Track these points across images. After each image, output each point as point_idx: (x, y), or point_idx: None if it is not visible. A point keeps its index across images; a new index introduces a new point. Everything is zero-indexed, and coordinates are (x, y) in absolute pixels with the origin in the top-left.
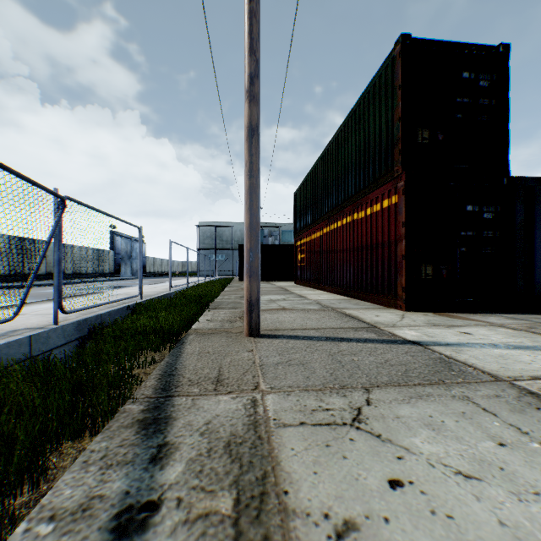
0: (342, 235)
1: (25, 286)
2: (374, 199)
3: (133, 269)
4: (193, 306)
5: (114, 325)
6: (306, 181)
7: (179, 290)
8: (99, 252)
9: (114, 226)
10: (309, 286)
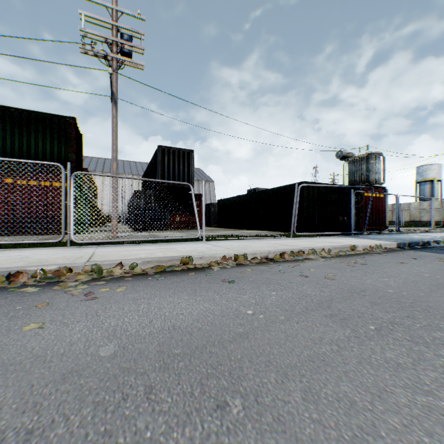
0: None
1: None
2: (43, 178)
3: None
4: None
5: None
6: None
7: None
8: None
9: None
10: None
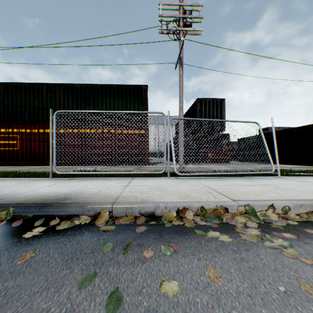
0: (98, 137)
1: None
2: (129, 128)
3: None
4: None
5: None
6: (25, 86)
7: None
8: None
9: None
10: (34, 165)
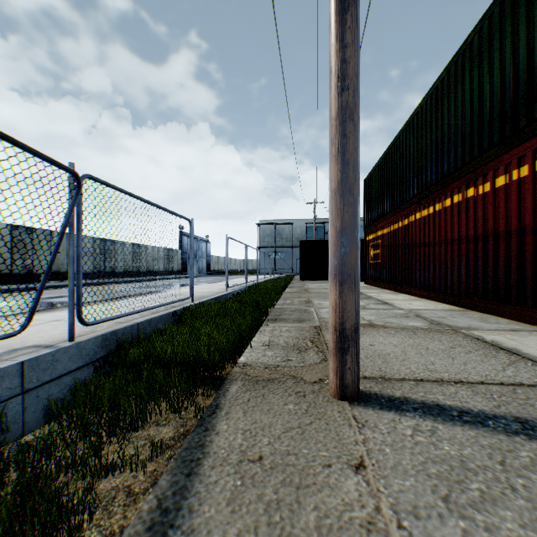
0: (443, 221)
1: (103, 283)
2: (511, 160)
3: (198, 267)
4: (248, 314)
5: (146, 340)
6: (382, 161)
7: (237, 290)
8: (168, 251)
9: (182, 226)
10: (387, 287)
